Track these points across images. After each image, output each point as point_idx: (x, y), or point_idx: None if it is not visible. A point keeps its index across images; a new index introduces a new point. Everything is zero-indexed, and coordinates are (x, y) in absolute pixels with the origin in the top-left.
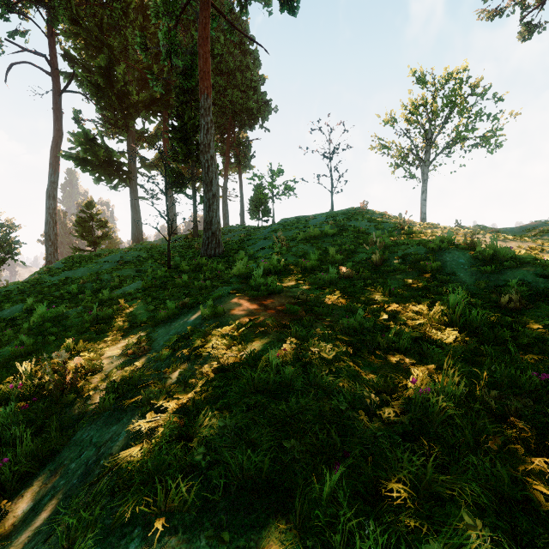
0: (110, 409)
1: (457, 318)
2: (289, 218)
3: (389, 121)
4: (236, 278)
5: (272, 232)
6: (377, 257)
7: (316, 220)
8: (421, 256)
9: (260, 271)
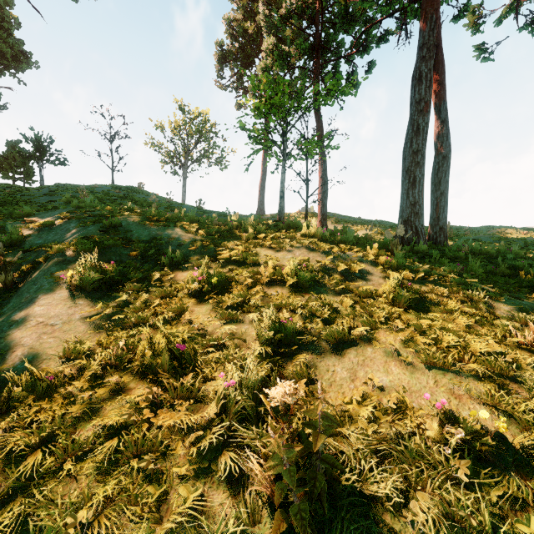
0: (52, 225)
1: (184, 216)
2: (65, 184)
3: (160, 127)
4: (67, 203)
5: (57, 191)
6: (155, 205)
7: (101, 189)
8: (176, 207)
9: (89, 199)
